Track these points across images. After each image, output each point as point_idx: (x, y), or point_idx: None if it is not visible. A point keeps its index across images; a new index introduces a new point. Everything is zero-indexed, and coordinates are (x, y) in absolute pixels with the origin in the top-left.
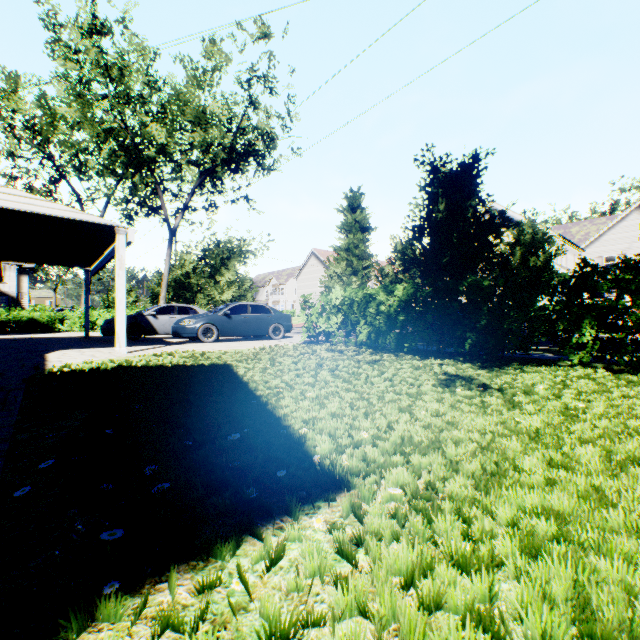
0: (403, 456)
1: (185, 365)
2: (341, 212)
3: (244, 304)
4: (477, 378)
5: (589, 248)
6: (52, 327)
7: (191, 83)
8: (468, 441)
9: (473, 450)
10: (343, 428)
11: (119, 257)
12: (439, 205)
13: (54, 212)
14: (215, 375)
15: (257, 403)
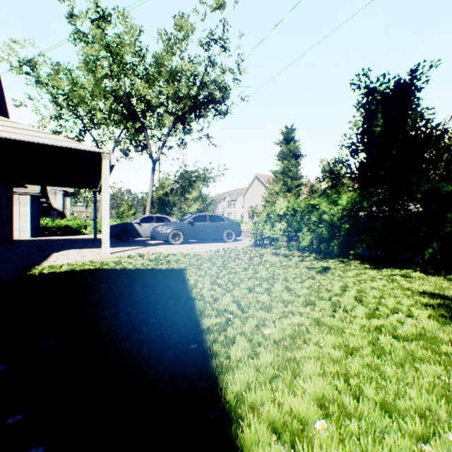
0: None
1: (144, 270)
2: (278, 144)
3: (204, 214)
4: None
5: None
6: (79, 231)
7: (166, 50)
8: None
9: None
10: None
11: (104, 177)
12: (377, 121)
13: (54, 142)
14: (164, 286)
15: (196, 353)
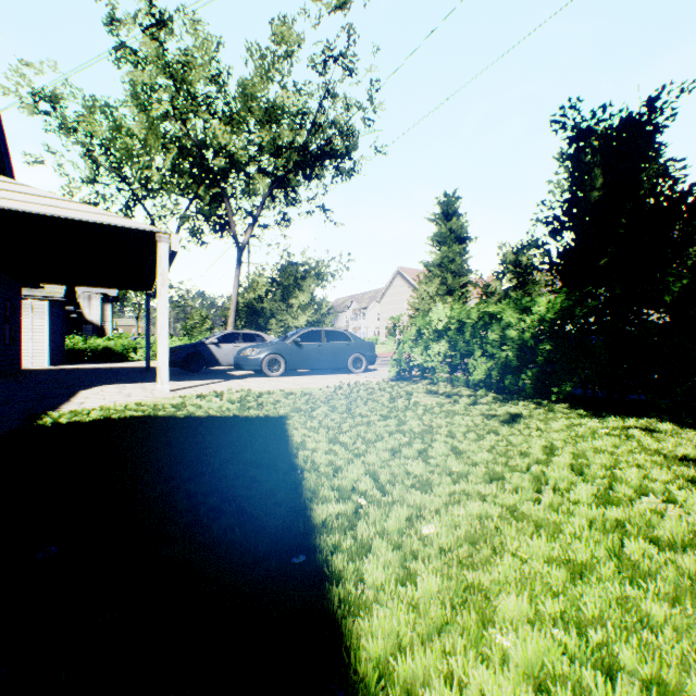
0: None
1: (220, 419)
2: (432, 221)
3: (317, 330)
4: None
5: None
6: (125, 356)
7: (259, 75)
8: None
9: None
10: None
11: (160, 271)
12: (594, 181)
13: (81, 215)
14: (252, 446)
15: (303, 574)
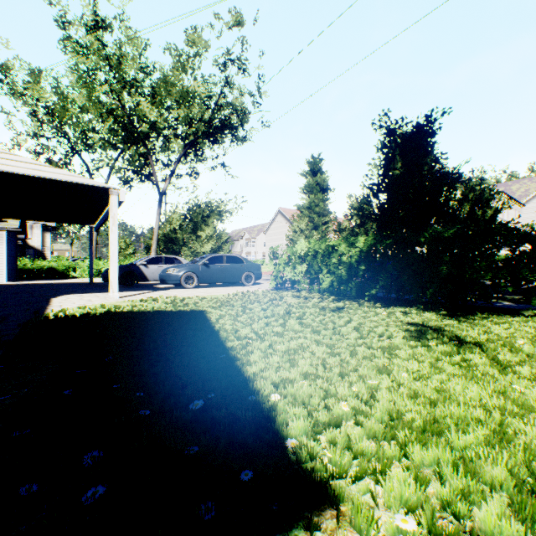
0: (398, 445)
1: (164, 311)
2: (304, 176)
3: (220, 255)
4: (447, 330)
5: (529, 203)
6: (66, 274)
7: (176, 68)
8: (472, 422)
9: (487, 440)
10: (318, 395)
11: (112, 215)
12: (396, 164)
13: (57, 176)
14: (189, 322)
15: (225, 358)
